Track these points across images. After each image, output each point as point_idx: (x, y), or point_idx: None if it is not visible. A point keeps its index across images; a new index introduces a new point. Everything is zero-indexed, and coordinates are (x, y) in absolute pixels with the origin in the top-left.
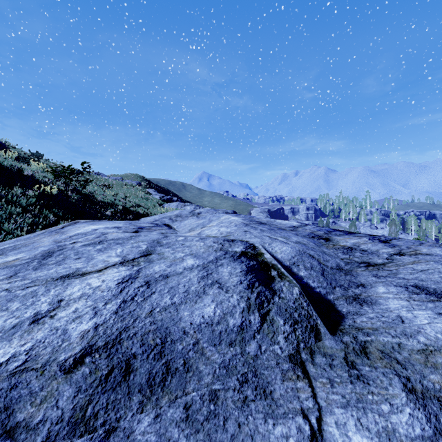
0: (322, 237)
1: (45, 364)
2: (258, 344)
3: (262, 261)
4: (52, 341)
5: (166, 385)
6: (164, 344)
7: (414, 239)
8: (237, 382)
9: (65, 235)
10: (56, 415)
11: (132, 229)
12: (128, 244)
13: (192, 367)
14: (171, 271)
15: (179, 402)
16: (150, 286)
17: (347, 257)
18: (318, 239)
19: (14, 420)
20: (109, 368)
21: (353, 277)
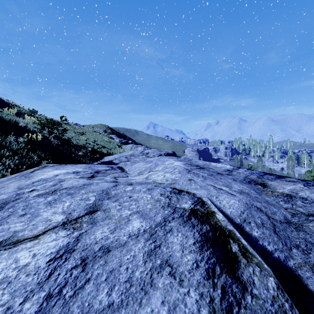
0: (257, 183)
1: None
2: None
3: (215, 225)
4: None
5: None
6: None
7: (308, 171)
8: None
9: (30, 180)
10: None
11: (89, 174)
12: (78, 195)
13: None
14: (114, 239)
15: None
16: (86, 268)
17: (290, 207)
18: (254, 184)
19: None
20: None
21: (308, 236)
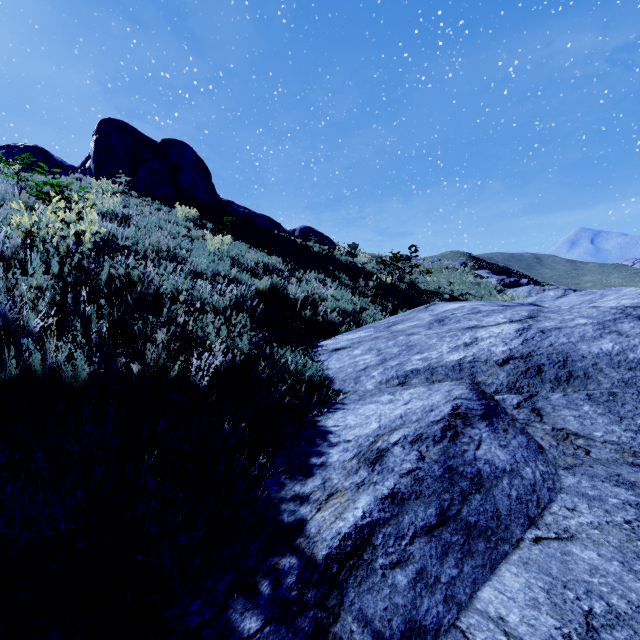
0: None
1: (486, 360)
2: None
3: None
4: (484, 353)
5: (569, 383)
6: (565, 362)
7: None
8: (635, 391)
9: (436, 311)
10: (498, 382)
11: (497, 306)
12: (507, 313)
13: (591, 377)
14: (562, 325)
15: (581, 393)
16: (545, 333)
17: None
18: None
19: (477, 380)
20: (526, 368)
21: None
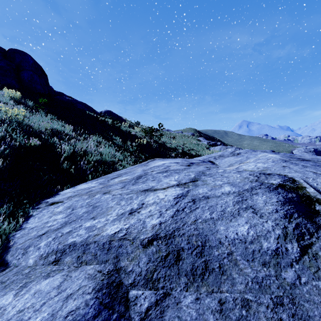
0: None
1: (134, 238)
2: (296, 274)
3: (302, 194)
4: (138, 226)
5: (204, 278)
6: (203, 247)
7: None
8: (270, 301)
9: (148, 166)
10: (138, 270)
11: (186, 164)
12: (182, 173)
13: (226, 272)
14: (211, 194)
15: (214, 296)
16: (195, 203)
17: None
18: None
19: (120, 264)
20: (167, 252)
21: None
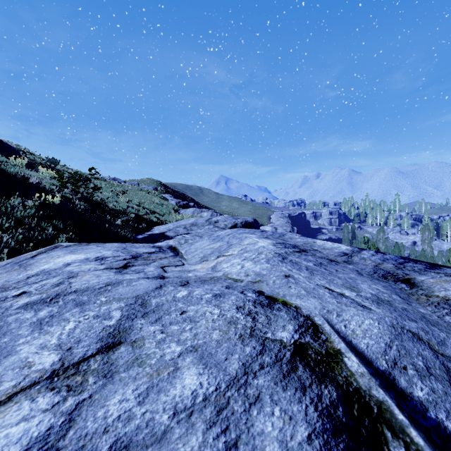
0: (398, 278)
1: None
2: None
3: (347, 386)
4: None
5: None
6: None
7: None
8: None
9: (25, 272)
10: None
11: (122, 261)
12: (93, 308)
13: None
14: (143, 421)
15: None
16: None
17: None
18: (394, 281)
19: None
20: None
21: None
